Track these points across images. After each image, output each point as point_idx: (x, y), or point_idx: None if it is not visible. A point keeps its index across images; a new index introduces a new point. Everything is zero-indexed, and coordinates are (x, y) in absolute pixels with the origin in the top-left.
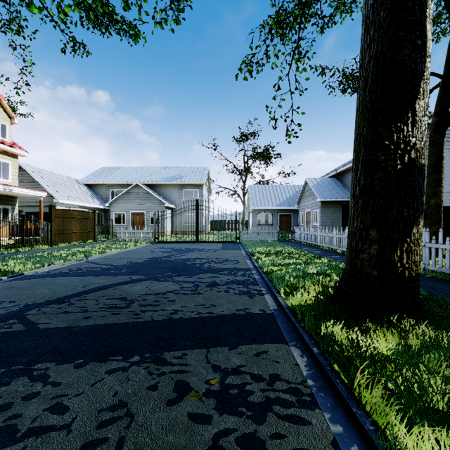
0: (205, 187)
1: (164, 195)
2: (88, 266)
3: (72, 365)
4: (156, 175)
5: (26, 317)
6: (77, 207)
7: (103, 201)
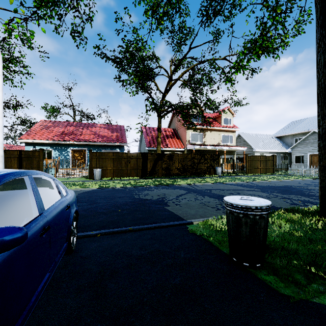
0: None
1: None
2: (247, 184)
3: (209, 197)
4: None
5: (211, 190)
6: (268, 153)
7: (289, 147)
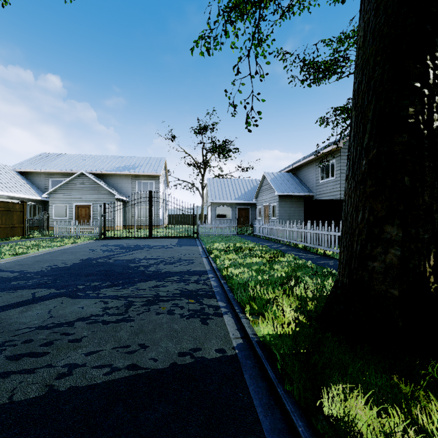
0: (162, 179)
1: (115, 186)
2: None
3: None
4: (106, 164)
5: None
6: (4, 198)
7: (41, 191)
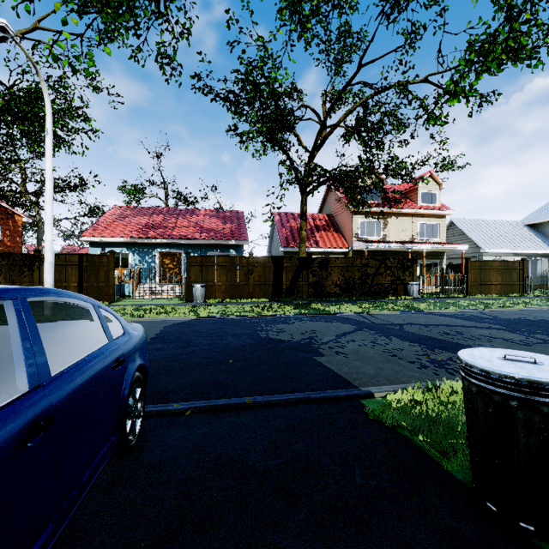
0: None
1: None
2: (473, 314)
3: (400, 340)
4: None
5: (403, 326)
6: (510, 255)
7: None
